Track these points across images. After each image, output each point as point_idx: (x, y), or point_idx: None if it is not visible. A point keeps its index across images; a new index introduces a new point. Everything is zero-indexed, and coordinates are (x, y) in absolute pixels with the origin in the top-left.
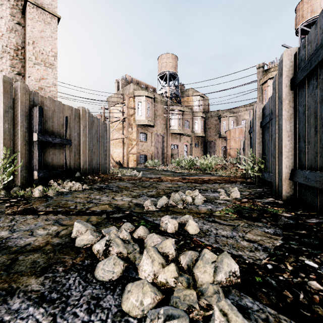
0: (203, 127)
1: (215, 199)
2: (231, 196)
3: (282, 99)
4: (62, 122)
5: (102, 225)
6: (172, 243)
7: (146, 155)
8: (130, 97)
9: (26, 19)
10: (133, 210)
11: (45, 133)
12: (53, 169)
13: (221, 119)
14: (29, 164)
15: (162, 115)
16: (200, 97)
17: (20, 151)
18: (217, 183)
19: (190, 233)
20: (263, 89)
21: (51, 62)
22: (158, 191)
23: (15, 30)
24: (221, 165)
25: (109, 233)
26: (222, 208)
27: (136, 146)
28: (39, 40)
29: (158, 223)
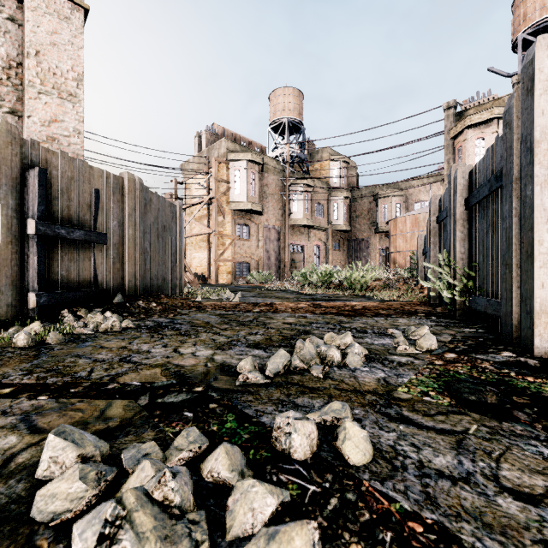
0: (347, 215)
1: (388, 353)
2: (419, 345)
3: (532, 141)
4: (88, 201)
5: (129, 432)
6: (313, 542)
7: (248, 263)
8: (222, 161)
9: (24, 11)
10: (213, 382)
11: (53, 221)
12: (70, 288)
13: (378, 201)
14: (19, 280)
15: (276, 194)
16: (342, 163)
17: (0, 254)
18: (382, 315)
19: (350, 464)
20: (455, 146)
21: (72, 91)
22: (268, 333)
23: (4, 31)
24: (382, 280)
25: (134, 469)
26: (409, 378)
27: (230, 248)
28: (49, 48)
29: (269, 425)
